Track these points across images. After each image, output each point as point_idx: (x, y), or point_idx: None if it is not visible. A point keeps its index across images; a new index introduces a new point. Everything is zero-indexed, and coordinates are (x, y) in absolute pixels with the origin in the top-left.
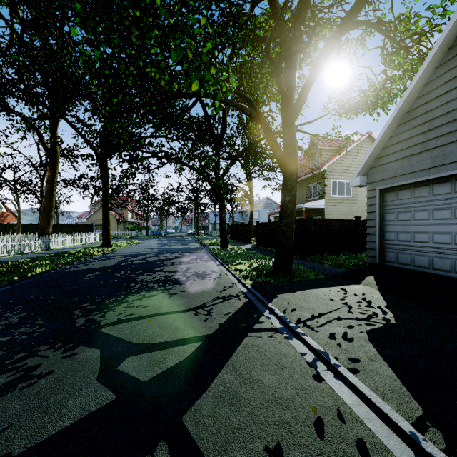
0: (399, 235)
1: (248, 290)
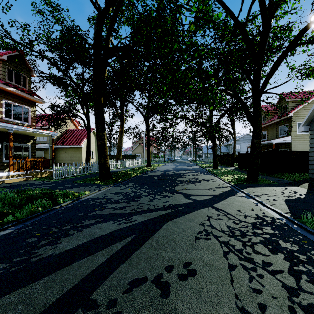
0: None
1: (231, 186)
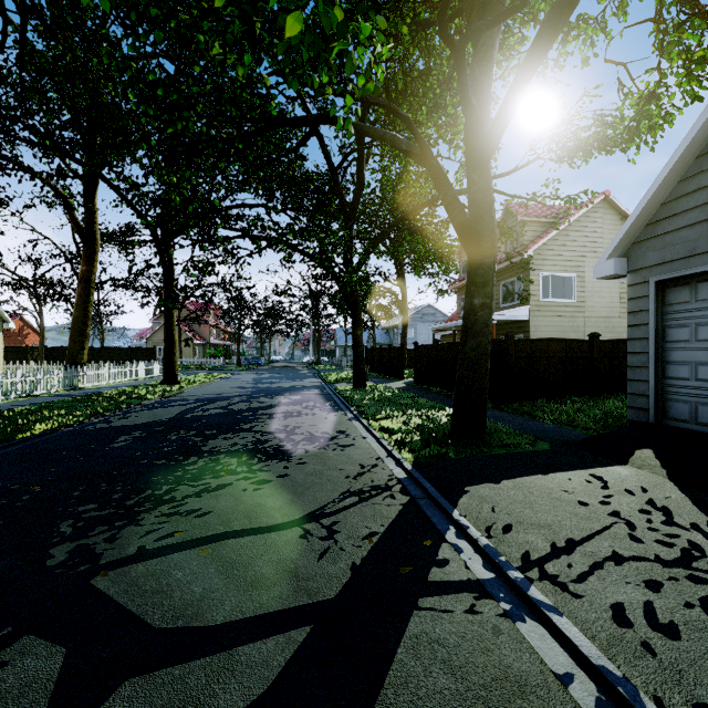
0: (699, 369)
1: (407, 475)
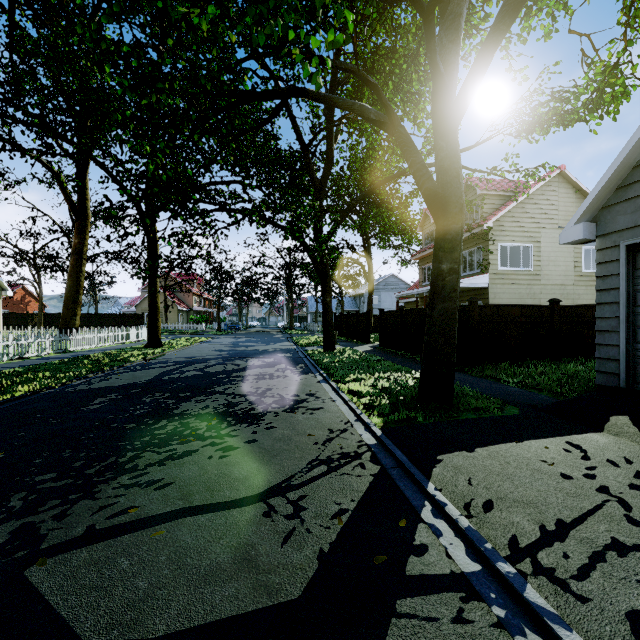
0: None
1: (376, 441)
